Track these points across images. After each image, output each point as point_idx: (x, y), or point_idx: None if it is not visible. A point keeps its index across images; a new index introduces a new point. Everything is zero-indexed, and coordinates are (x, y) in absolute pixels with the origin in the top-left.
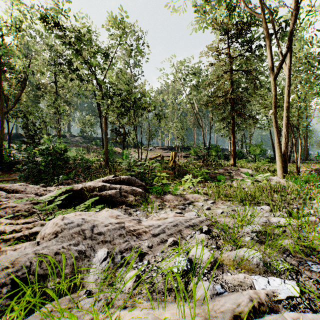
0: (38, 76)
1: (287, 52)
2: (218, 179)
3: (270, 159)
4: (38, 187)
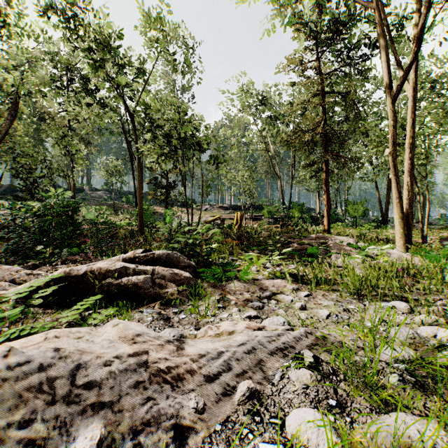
0: (39, 100)
1: (414, 60)
2: (309, 254)
3: (377, 222)
4: (18, 269)
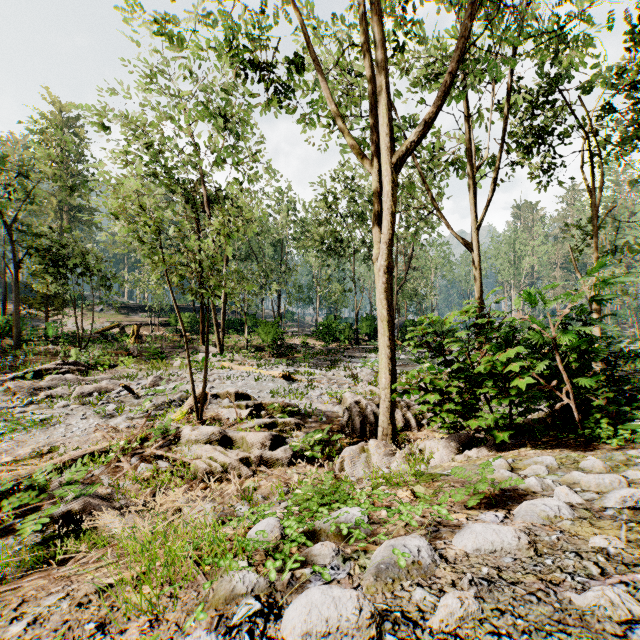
0: None
1: None
2: (160, 359)
3: None
4: None
